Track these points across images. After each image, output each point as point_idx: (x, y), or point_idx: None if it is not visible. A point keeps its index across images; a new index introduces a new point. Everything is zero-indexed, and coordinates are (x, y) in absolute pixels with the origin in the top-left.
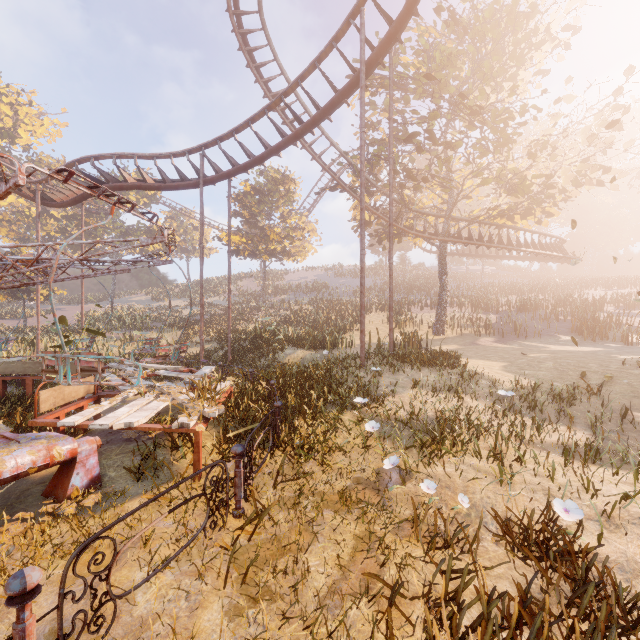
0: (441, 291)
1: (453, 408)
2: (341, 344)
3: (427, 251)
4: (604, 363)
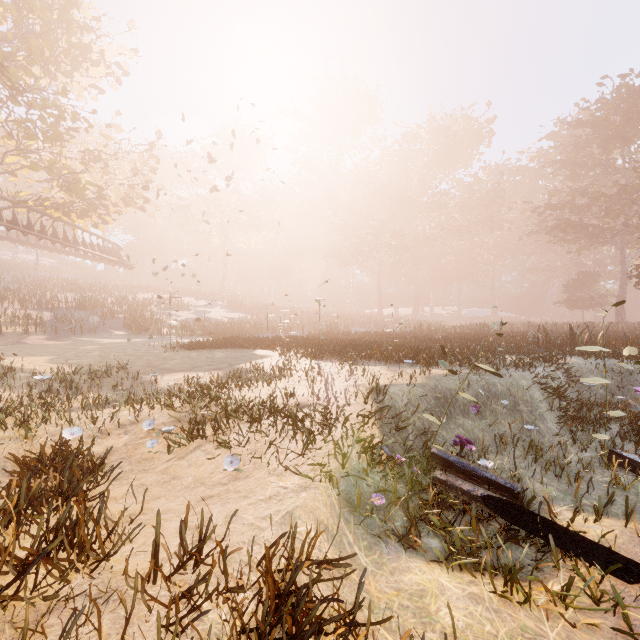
0: None
1: None
2: None
3: None
4: (138, 348)
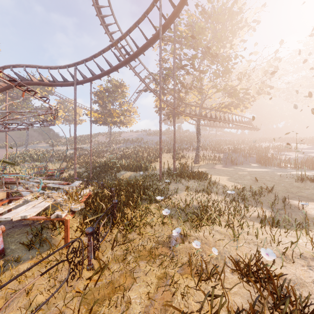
0: (198, 142)
1: (206, 200)
2: (149, 168)
3: (191, 123)
4: (272, 176)
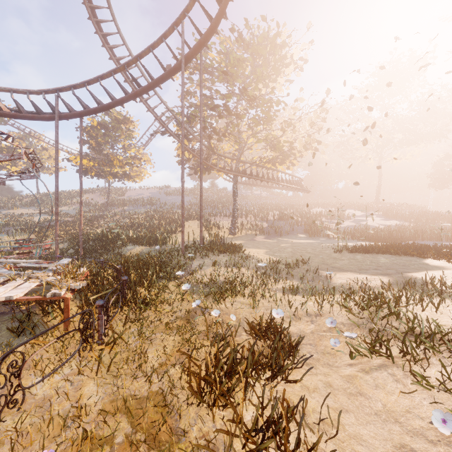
0: (234, 207)
1: (234, 274)
2: (169, 242)
3: (227, 180)
4: (314, 248)
